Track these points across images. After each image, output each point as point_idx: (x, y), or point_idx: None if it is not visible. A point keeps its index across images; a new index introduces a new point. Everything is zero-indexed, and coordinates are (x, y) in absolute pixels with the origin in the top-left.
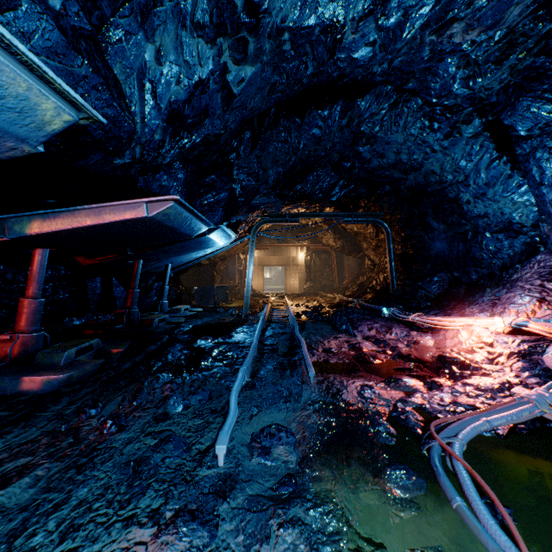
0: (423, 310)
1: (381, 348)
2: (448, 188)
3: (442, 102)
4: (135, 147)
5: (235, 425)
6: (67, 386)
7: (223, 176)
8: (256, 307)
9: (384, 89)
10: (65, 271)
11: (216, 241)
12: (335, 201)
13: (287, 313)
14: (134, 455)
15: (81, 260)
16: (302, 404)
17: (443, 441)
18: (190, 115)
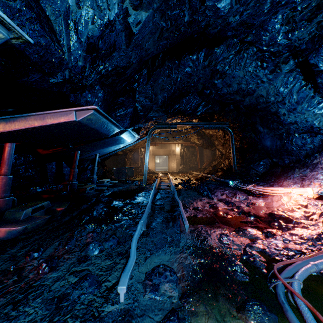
0: (254, 183)
1: (230, 207)
2: (271, 106)
3: (270, 49)
4: (65, 70)
5: (134, 266)
6: (24, 234)
7: (129, 98)
8: (151, 180)
9: (232, 41)
10: (33, 158)
11: (126, 139)
12: (199, 115)
13: (170, 184)
14: (58, 292)
15: (40, 151)
16: (181, 249)
17: (285, 281)
18: (103, 48)
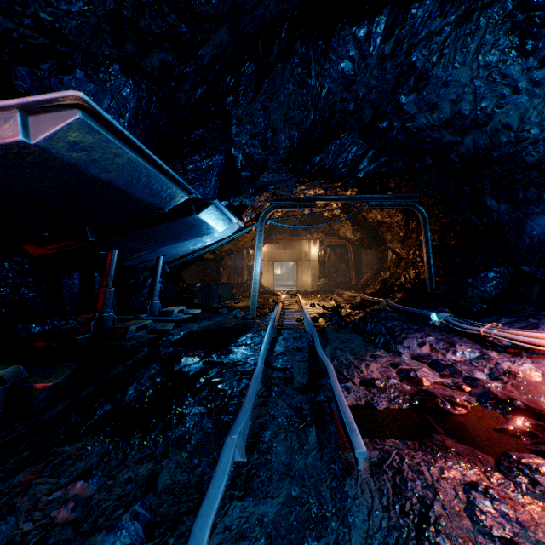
0: (488, 317)
1: (451, 380)
2: (527, 149)
3: None
4: None
5: None
6: None
7: (217, 132)
8: (265, 307)
9: None
10: (30, 264)
11: (212, 226)
12: (362, 178)
13: (302, 316)
14: None
15: (31, 249)
16: None
17: None
18: None
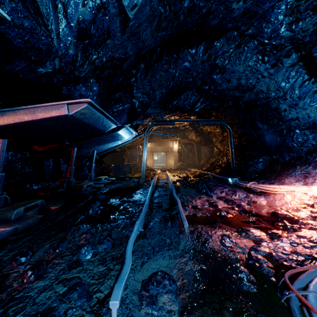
0: (254, 180)
1: (230, 206)
2: (271, 101)
3: (271, 42)
4: (54, 59)
5: (130, 273)
6: (14, 235)
7: (127, 93)
8: (149, 177)
9: (232, 34)
10: (30, 155)
11: (123, 136)
12: (198, 111)
13: (168, 181)
14: (43, 306)
15: (36, 147)
16: (180, 252)
17: (300, 293)
18: (95, 34)
